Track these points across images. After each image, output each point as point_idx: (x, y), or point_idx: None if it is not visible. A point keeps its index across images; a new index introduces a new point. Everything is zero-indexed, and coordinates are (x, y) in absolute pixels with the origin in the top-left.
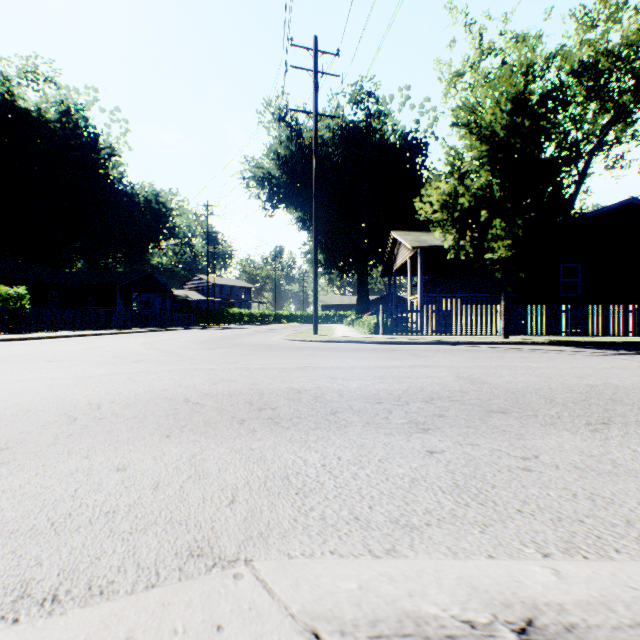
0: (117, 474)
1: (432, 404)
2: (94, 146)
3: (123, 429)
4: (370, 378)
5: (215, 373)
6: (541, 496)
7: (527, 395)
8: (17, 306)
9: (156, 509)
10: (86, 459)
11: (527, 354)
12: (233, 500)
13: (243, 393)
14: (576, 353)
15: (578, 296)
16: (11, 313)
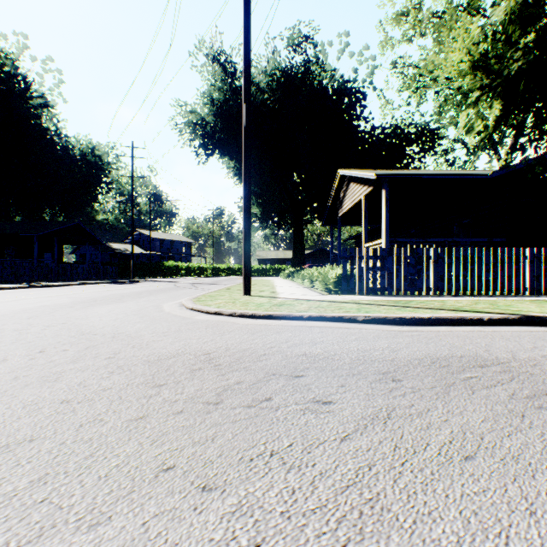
0: None
1: None
2: (24, 94)
3: None
4: None
5: None
6: None
7: None
8: None
9: None
10: None
11: None
12: None
13: None
14: None
15: None
16: None
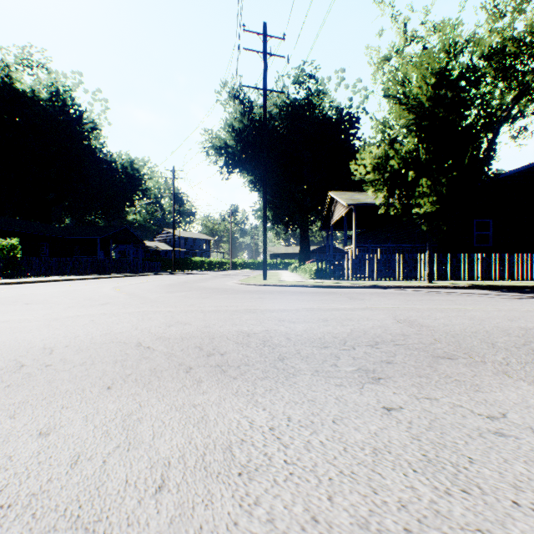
0: (36, 442)
1: (378, 349)
2: (79, 121)
3: (65, 379)
4: (315, 321)
5: (172, 315)
6: (533, 477)
7: (467, 339)
8: (10, 255)
9: (62, 502)
10: (10, 419)
11: (453, 297)
12: (161, 486)
13: (194, 336)
14: (496, 296)
15: (490, 246)
16: (5, 261)
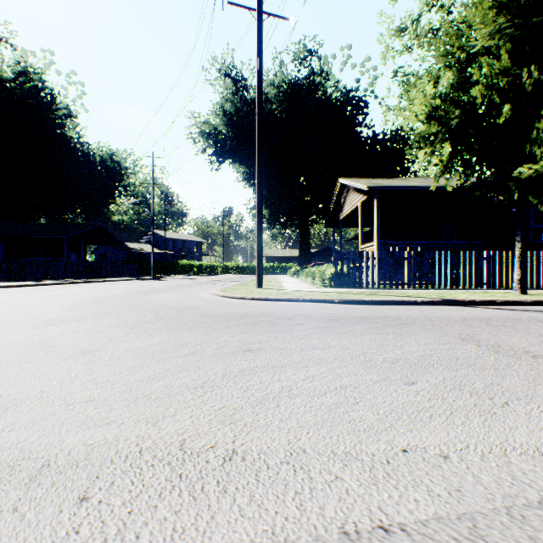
0: None
1: None
2: (50, 106)
3: None
4: None
5: None
6: None
7: None
8: None
9: None
10: None
11: None
12: None
13: None
14: None
15: None
16: None
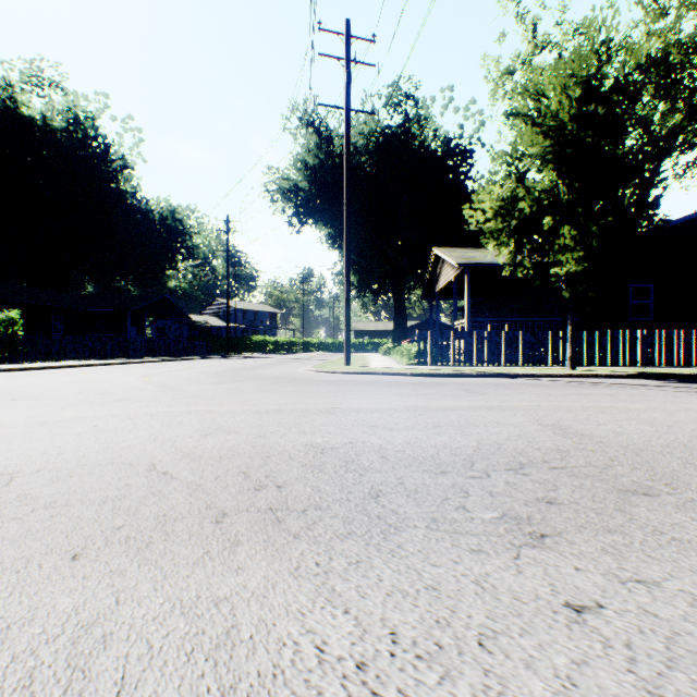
0: None
1: (526, 476)
2: (104, 157)
3: (6, 537)
4: (421, 426)
5: (212, 418)
6: None
7: (660, 458)
8: (9, 332)
9: None
10: None
11: (611, 390)
12: None
13: (240, 453)
14: (671, 389)
15: (651, 321)
16: (1, 340)
